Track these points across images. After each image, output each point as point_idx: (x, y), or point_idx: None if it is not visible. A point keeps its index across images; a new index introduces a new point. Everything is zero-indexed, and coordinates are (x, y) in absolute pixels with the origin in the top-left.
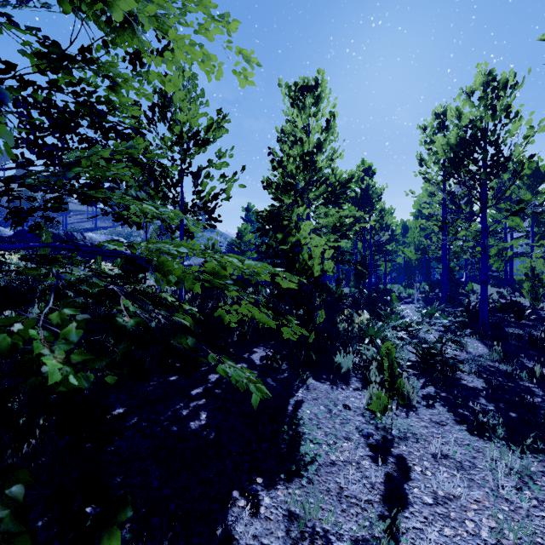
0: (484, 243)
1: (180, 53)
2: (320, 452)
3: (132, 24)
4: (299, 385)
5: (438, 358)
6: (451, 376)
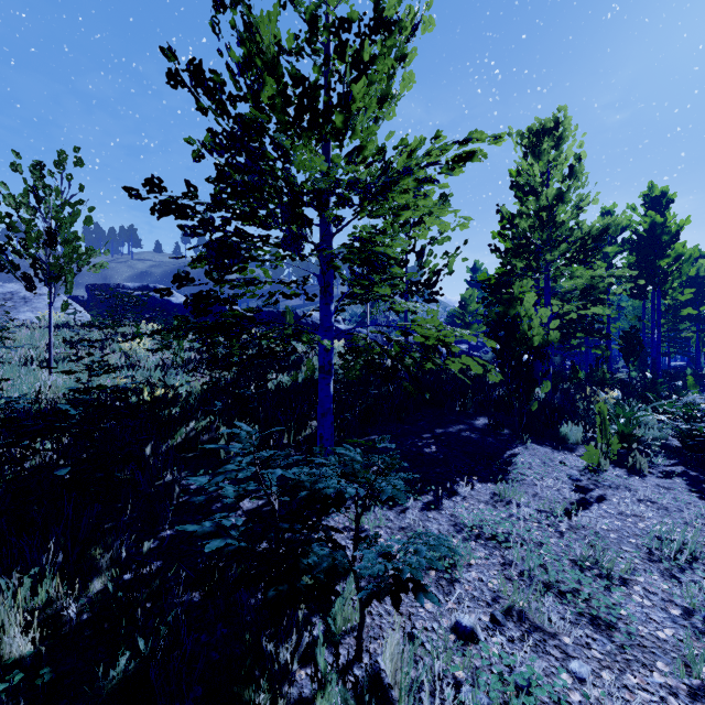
0: None
1: (428, 223)
2: (526, 479)
3: (403, 210)
4: (518, 445)
5: (698, 439)
6: None
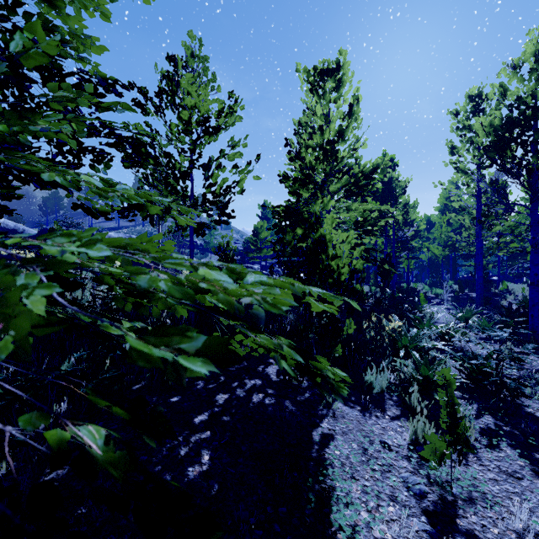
0: (534, 238)
1: None
2: (359, 523)
3: None
4: (323, 410)
5: (493, 378)
6: (511, 402)
